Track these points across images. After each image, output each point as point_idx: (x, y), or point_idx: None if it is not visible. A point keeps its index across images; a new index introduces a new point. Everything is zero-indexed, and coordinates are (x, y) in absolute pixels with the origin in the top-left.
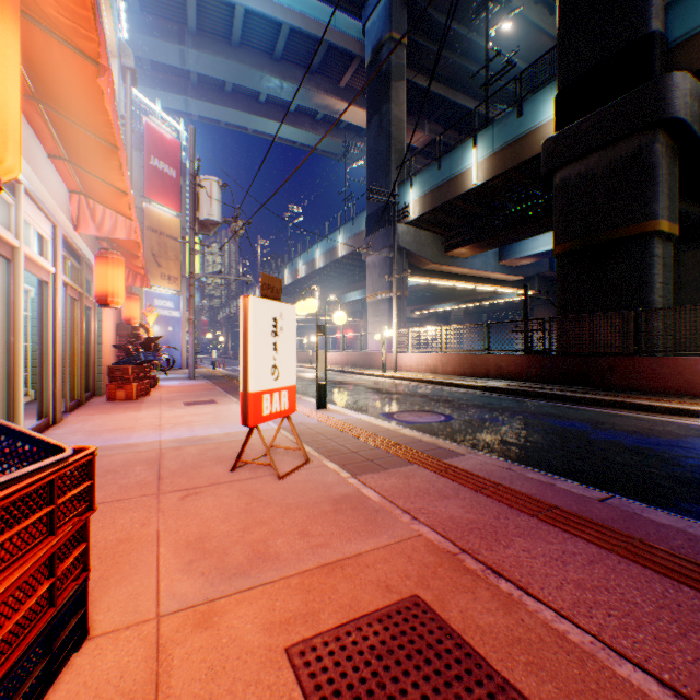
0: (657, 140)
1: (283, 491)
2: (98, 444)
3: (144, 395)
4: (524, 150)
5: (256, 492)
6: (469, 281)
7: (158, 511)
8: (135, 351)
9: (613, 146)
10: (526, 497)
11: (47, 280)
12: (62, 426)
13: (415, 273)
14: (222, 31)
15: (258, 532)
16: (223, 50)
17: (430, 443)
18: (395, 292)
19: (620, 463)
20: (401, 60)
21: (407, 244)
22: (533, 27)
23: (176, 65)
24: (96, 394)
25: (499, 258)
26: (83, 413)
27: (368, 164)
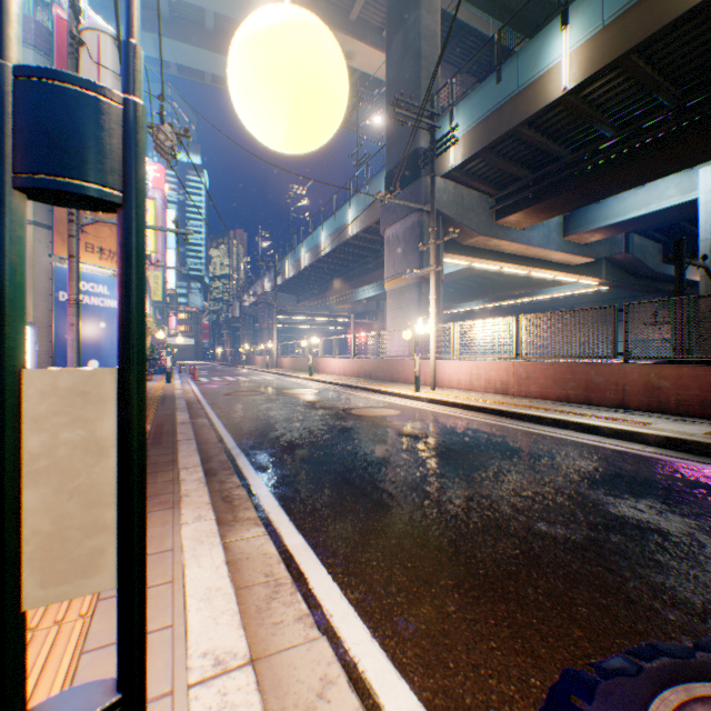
0: None
1: None
2: None
3: None
4: None
5: None
6: (522, 264)
7: None
8: None
9: None
10: None
11: None
12: None
13: (452, 251)
14: None
15: None
16: None
17: None
18: (434, 265)
19: None
20: None
21: (444, 206)
22: None
23: None
24: None
25: (564, 232)
26: None
27: (387, 103)
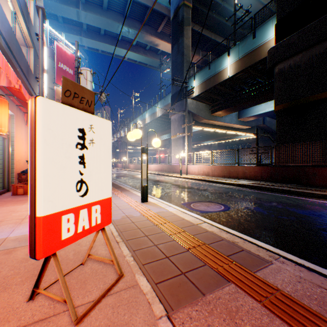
0: None
1: None
2: None
3: None
4: (256, 56)
5: None
6: (223, 129)
7: None
8: None
9: (311, 48)
10: None
11: None
12: None
13: (195, 124)
14: (98, 1)
15: None
16: (99, 12)
17: (231, 242)
18: (186, 133)
19: None
20: (189, 15)
21: (192, 109)
22: (255, 0)
23: (75, 19)
24: (10, 190)
25: (238, 117)
26: None
27: (172, 69)
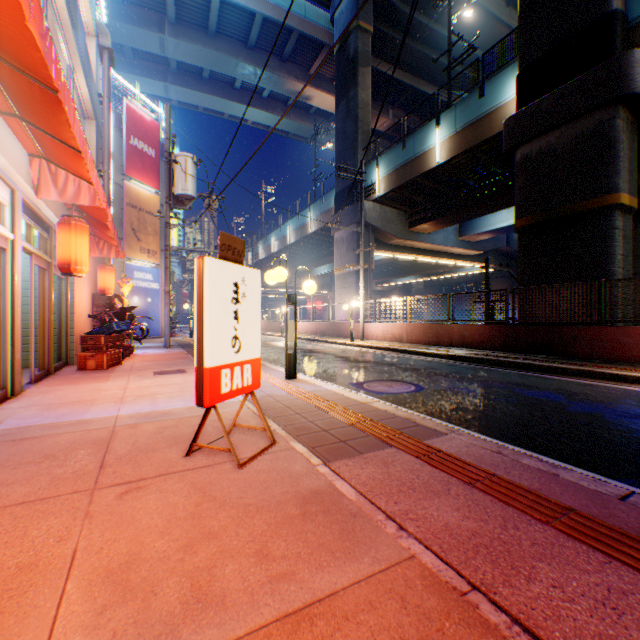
0: (619, 115)
1: (242, 485)
2: (49, 421)
3: (116, 364)
4: (486, 129)
5: (210, 487)
6: (431, 255)
7: (84, 516)
8: (110, 321)
9: (574, 122)
10: (531, 493)
11: (3, 246)
12: (20, 398)
13: (380, 248)
14: (199, 20)
15: (203, 552)
16: (200, 39)
17: (406, 419)
18: (362, 265)
19: (611, 441)
20: (368, 47)
21: (373, 220)
22: (491, 17)
23: (156, 52)
24: (69, 363)
25: (459, 234)
26: (48, 384)
27: (336, 145)
